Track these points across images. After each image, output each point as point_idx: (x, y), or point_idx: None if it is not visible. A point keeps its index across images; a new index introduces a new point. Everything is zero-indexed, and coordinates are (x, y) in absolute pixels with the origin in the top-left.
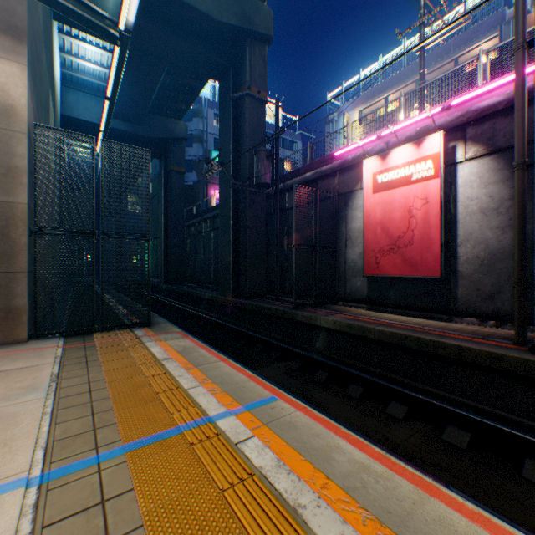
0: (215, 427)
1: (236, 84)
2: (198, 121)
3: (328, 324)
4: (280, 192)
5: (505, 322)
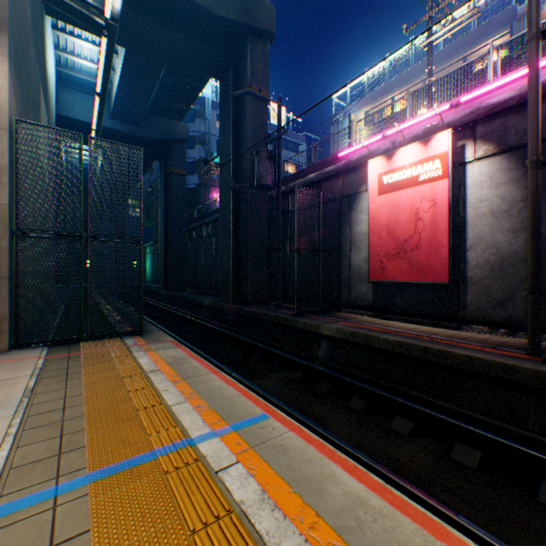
0: (195, 451)
1: (236, 83)
2: (200, 122)
3: (331, 332)
4: (283, 195)
5: (517, 330)
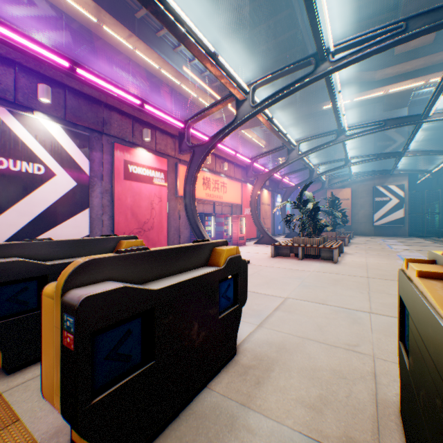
0: None
1: None
2: None
3: None
4: None
5: None
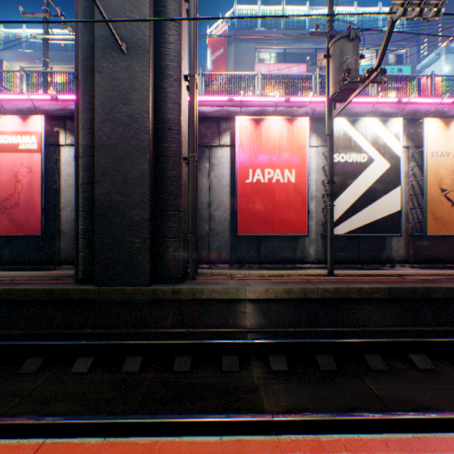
0: None
1: None
2: None
3: None
4: None
5: None
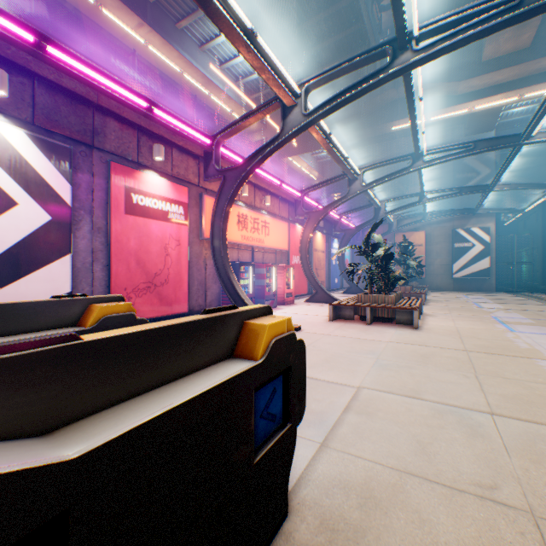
0: None
1: None
2: None
3: None
4: None
5: None
